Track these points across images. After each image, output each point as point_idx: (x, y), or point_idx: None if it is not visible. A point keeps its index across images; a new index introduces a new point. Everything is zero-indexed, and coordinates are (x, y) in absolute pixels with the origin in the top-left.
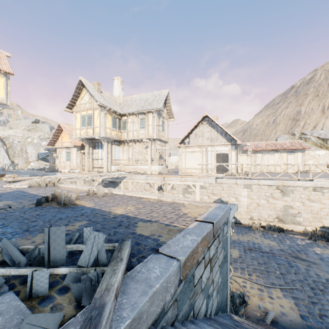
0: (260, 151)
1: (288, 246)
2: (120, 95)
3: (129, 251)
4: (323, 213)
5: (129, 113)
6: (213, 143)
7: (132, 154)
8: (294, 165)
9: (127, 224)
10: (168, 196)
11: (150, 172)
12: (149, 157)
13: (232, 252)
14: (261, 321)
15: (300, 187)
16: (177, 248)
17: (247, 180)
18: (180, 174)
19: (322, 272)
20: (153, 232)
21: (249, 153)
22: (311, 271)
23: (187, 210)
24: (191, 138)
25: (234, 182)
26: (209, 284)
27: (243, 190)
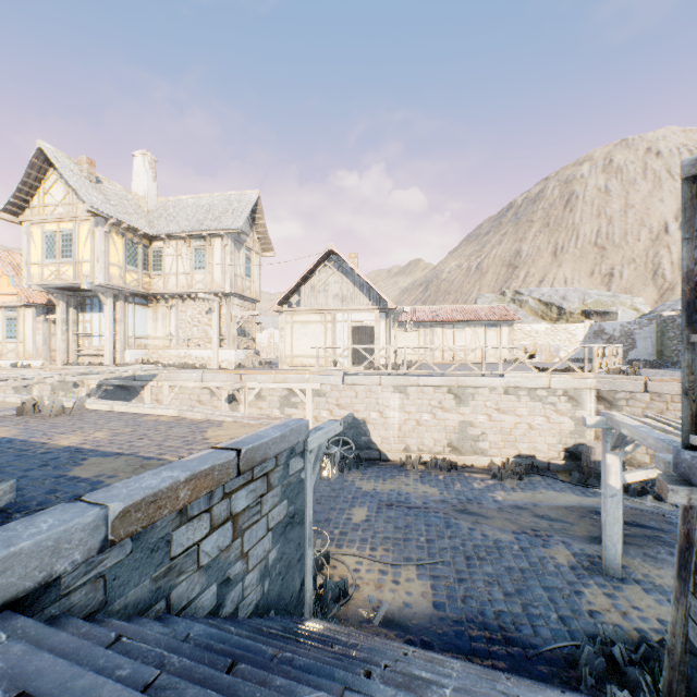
0: (441, 324)
1: (455, 493)
2: (148, 192)
3: (2, 499)
4: (518, 432)
5: (168, 235)
6: (345, 305)
7: (177, 326)
8: (497, 350)
9: (62, 462)
10: (202, 410)
11: (218, 364)
12: (216, 332)
13: (354, 513)
14: (366, 623)
15: (485, 389)
16: (124, 490)
17: (399, 377)
18: (282, 368)
19: (493, 530)
20: (105, 471)
21: (408, 327)
22: (477, 530)
23: (218, 432)
24: (304, 293)
25: (377, 382)
26: (232, 559)
27: (394, 397)
